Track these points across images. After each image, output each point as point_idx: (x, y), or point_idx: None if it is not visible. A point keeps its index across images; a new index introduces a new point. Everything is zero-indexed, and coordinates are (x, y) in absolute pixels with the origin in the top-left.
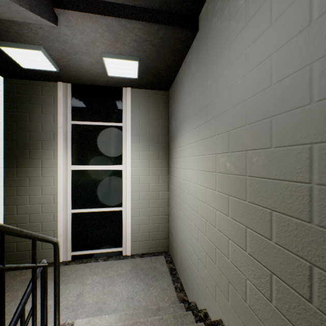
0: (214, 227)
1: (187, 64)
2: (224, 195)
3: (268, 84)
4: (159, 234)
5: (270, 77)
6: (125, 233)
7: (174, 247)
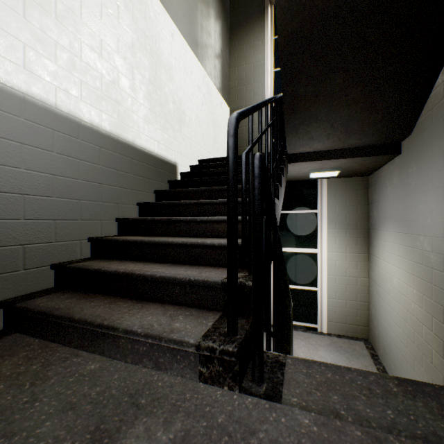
0: (412, 316)
1: (389, 171)
2: (419, 293)
3: (441, 236)
4: (357, 320)
5: (442, 233)
6: (320, 312)
7: (375, 334)
